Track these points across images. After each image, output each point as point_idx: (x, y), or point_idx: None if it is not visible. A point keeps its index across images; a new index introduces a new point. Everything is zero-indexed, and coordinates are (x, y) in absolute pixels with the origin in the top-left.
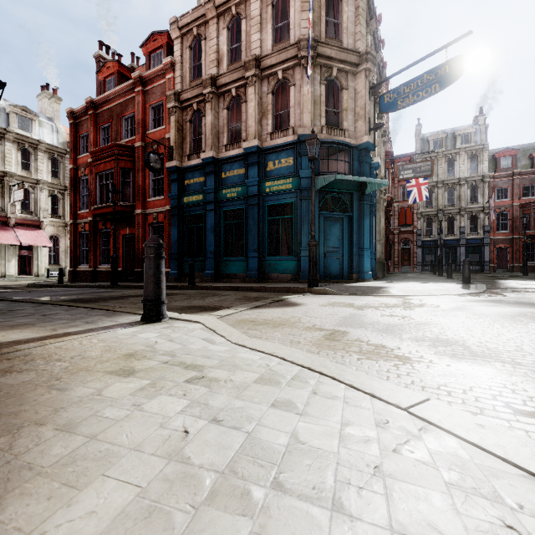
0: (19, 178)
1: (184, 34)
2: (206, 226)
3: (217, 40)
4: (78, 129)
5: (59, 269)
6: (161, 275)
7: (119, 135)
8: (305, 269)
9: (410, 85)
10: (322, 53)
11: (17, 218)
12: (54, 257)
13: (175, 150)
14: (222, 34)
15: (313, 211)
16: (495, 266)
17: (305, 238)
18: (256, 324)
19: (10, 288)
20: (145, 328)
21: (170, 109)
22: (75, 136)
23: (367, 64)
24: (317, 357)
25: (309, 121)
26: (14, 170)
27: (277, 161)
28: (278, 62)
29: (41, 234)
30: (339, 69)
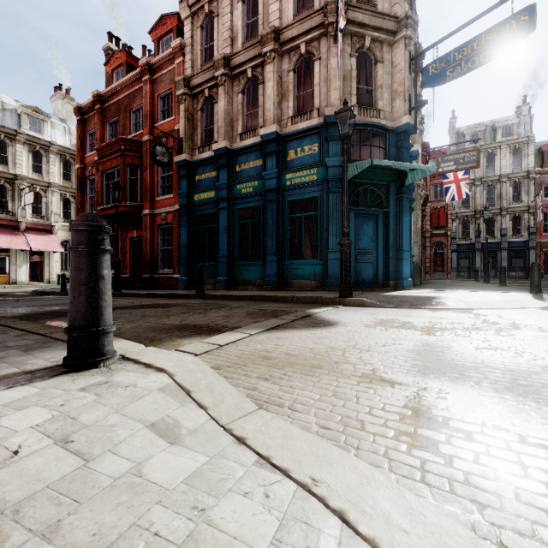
0: (30, 181)
1: (194, 13)
2: (219, 227)
3: (231, 16)
4: (86, 125)
5: (62, 275)
6: (100, 282)
7: (126, 130)
8: (333, 275)
9: (463, 50)
10: (353, 19)
11: (28, 222)
12: (67, 262)
13: (185, 142)
14: (237, 8)
15: (346, 202)
16: (542, 272)
17: (333, 238)
18: (272, 365)
19: (8, 296)
20: (50, 387)
21: (180, 97)
22: (83, 134)
23: (407, 31)
24: (440, 516)
25: (338, 99)
26: (25, 172)
27: (300, 149)
28: (301, 33)
29: (52, 239)
30: (373, 39)
